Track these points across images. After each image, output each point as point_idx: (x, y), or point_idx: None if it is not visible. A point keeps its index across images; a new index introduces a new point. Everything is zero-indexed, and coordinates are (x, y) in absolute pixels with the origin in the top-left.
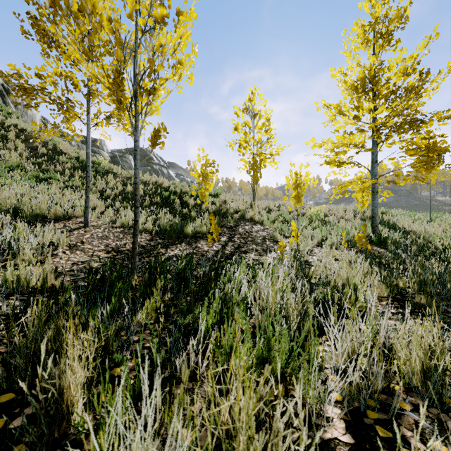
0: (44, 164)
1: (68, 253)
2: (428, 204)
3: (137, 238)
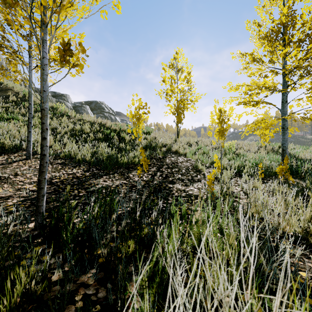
0: (12, 108)
1: None
2: (300, 140)
3: (43, 176)
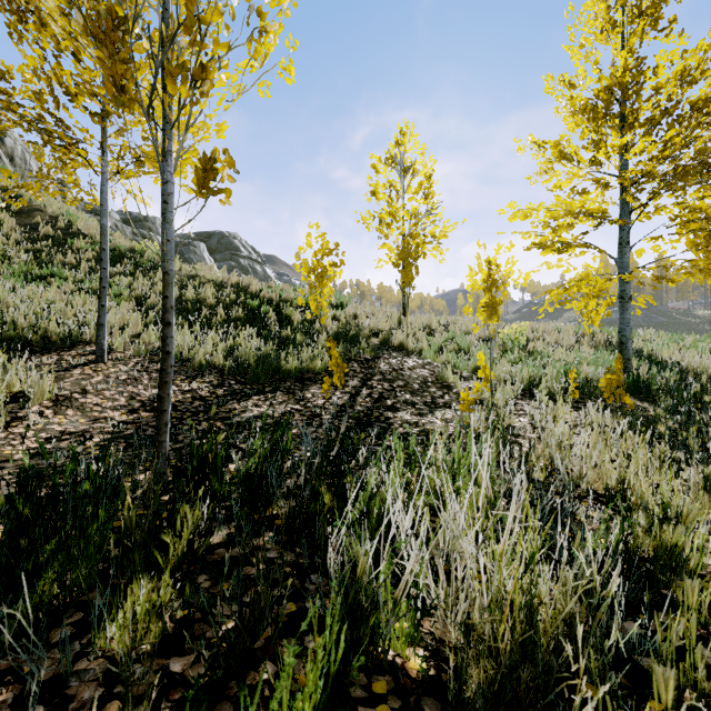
0: (47, 252)
1: (48, 414)
2: (681, 321)
3: (167, 390)
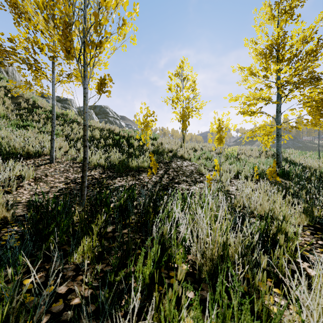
0: (25, 115)
1: (32, 184)
2: (308, 145)
3: (85, 173)
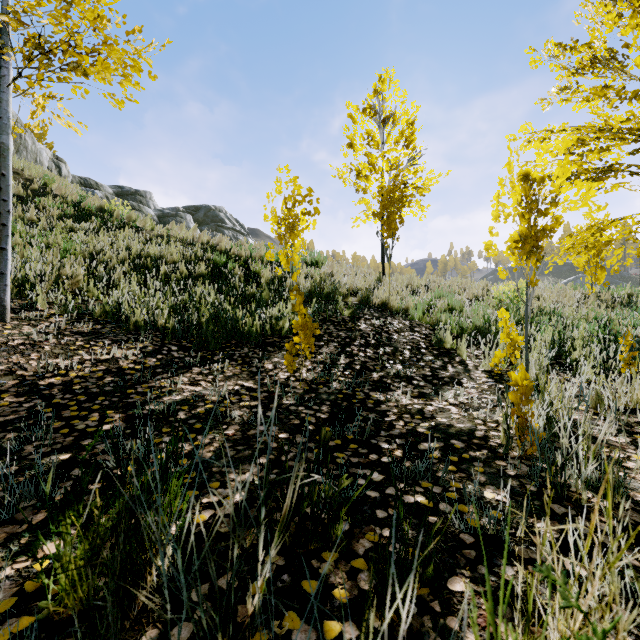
0: None
1: None
2: None
3: None
